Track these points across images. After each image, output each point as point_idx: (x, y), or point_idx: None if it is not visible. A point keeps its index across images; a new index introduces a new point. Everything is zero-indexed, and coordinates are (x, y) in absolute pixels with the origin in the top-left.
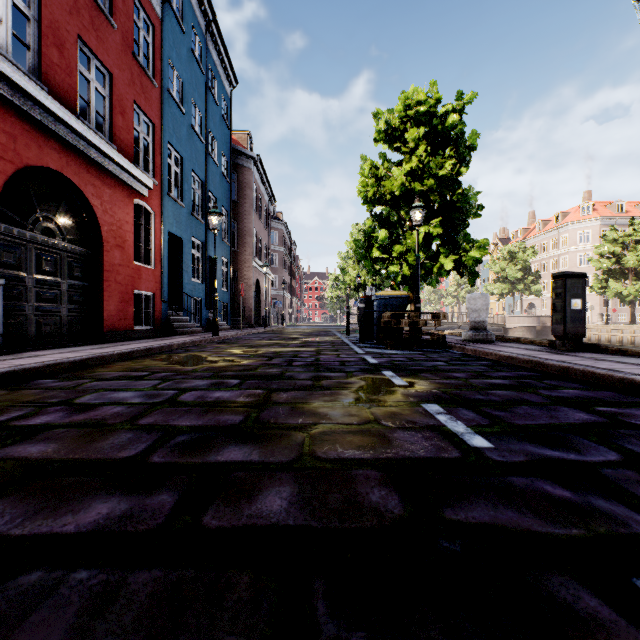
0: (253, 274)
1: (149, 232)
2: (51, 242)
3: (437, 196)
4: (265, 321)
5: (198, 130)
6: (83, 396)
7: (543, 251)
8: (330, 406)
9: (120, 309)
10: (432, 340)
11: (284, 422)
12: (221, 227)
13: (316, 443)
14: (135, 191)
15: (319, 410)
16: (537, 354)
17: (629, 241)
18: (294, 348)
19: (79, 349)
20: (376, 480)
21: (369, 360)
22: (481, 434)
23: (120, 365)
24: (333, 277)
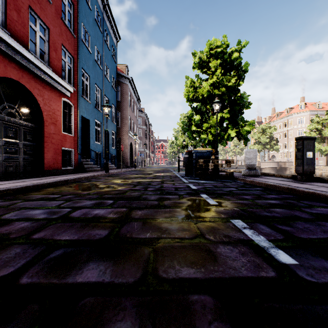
0: (128, 140)
1: (71, 116)
2: (13, 120)
3: (227, 97)
4: (135, 164)
5: (99, 63)
6: (9, 213)
7: (279, 128)
8: (169, 221)
9: (54, 158)
10: (226, 175)
11: (136, 236)
12: (111, 114)
13: (158, 259)
14: (63, 93)
15: (162, 225)
16: (289, 183)
17: (325, 122)
18: (149, 179)
19: (26, 180)
20: (212, 311)
21: (191, 187)
22: (282, 249)
23: (46, 190)
24: (170, 141)
